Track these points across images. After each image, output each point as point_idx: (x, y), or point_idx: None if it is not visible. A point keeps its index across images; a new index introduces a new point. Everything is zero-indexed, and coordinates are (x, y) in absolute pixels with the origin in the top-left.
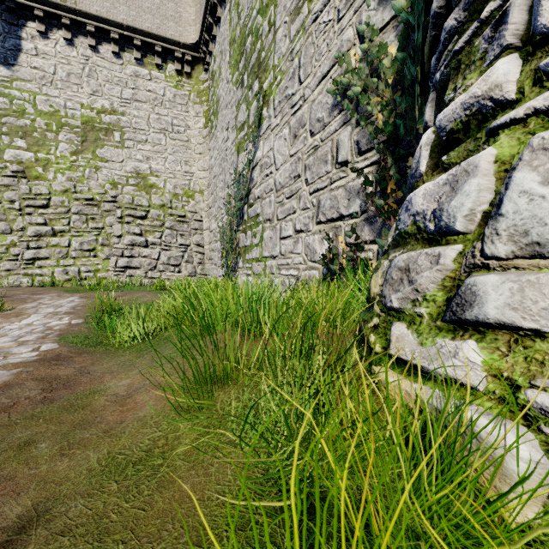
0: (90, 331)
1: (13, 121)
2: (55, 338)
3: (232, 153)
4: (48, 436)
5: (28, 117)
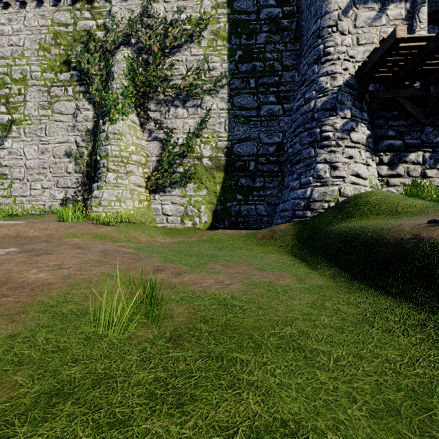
0: None
1: None
2: None
3: None
4: None
5: None
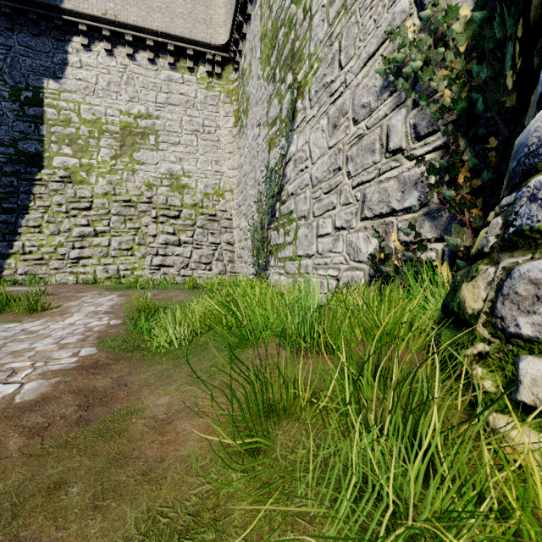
0: (127, 333)
1: (60, 130)
2: (94, 341)
3: (262, 150)
4: (81, 475)
5: (74, 126)
